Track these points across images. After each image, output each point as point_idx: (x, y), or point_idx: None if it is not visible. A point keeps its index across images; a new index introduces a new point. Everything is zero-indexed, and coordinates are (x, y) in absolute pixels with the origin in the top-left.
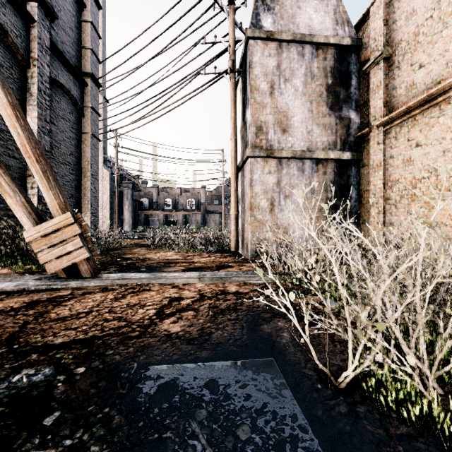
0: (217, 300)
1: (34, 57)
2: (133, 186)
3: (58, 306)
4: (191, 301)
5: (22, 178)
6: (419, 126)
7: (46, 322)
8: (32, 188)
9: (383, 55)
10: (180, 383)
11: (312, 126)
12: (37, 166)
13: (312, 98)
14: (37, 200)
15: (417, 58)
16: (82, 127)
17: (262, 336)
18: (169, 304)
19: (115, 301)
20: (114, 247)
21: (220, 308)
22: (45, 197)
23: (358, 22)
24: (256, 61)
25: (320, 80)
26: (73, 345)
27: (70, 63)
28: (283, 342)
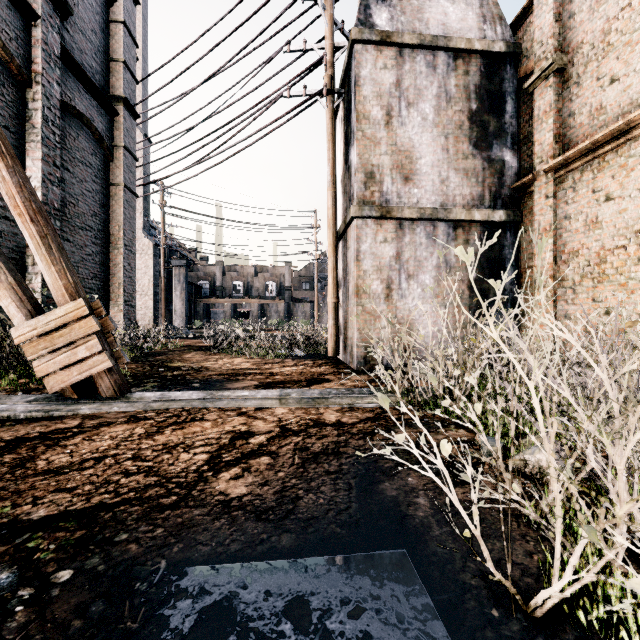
0: (307, 437)
1: (38, 70)
2: (188, 262)
3: (53, 447)
4: (267, 438)
5: (19, 249)
6: (610, 170)
7: (28, 477)
8: (35, 263)
9: (555, 65)
10: (240, 607)
11: (448, 171)
12: (32, 228)
13: (448, 131)
14: (41, 281)
15: (607, 69)
16: (111, 176)
17: (383, 504)
18: (231, 443)
19: (145, 439)
20: (157, 351)
21: (312, 451)
22: (45, 275)
23: (516, 19)
24: (364, 76)
25: (459, 104)
26: (61, 521)
27: (93, 81)
28: (420, 517)
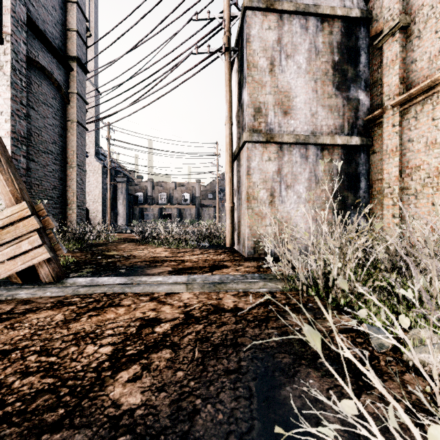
0: (208, 325)
1: (8, 32)
2: (128, 180)
3: None
4: (171, 326)
5: None
6: None
7: None
8: None
9: (400, 24)
10: None
11: (317, 107)
12: None
13: (317, 76)
14: None
15: None
16: (68, 114)
17: (288, 423)
18: (138, 332)
19: (60, 328)
20: (100, 242)
21: (212, 342)
22: None
23: None
24: (254, 35)
25: (325, 56)
26: None
27: (52, 43)
28: None
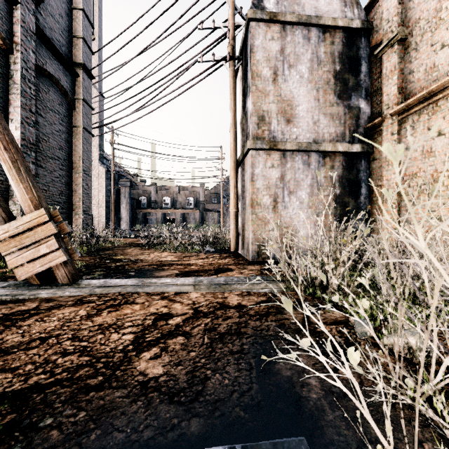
0: (214, 318)
1: (18, 42)
2: (131, 184)
3: (10, 327)
4: (182, 319)
5: (3, 172)
6: (442, 113)
7: None
8: None
9: (399, 36)
10: None
11: (319, 115)
12: (5, 155)
13: (319, 86)
14: None
15: (439, 37)
16: (74, 120)
17: (280, 385)
18: (154, 324)
19: (85, 321)
20: (107, 247)
21: (219, 331)
22: (15, 191)
23: (368, 4)
24: (257, 45)
25: (327, 66)
26: None
27: (60, 51)
28: (313, 399)
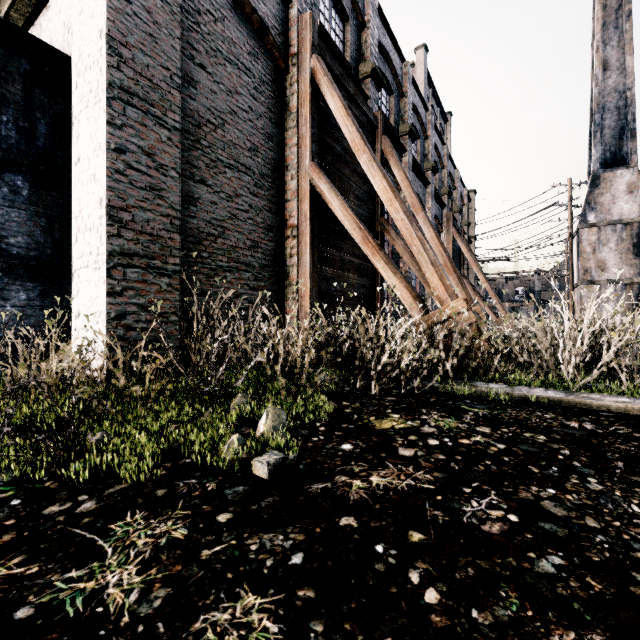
0: None
1: None
2: None
3: None
4: None
5: None
6: None
7: None
8: None
9: None
10: None
11: (622, 266)
12: None
13: (622, 252)
14: None
15: None
16: (469, 265)
17: None
18: None
19: None
20: None
21: None
22: None
23: None
24: (583, 239)
25: (627, 241)
26: None
27: (470, 238)
28: None
